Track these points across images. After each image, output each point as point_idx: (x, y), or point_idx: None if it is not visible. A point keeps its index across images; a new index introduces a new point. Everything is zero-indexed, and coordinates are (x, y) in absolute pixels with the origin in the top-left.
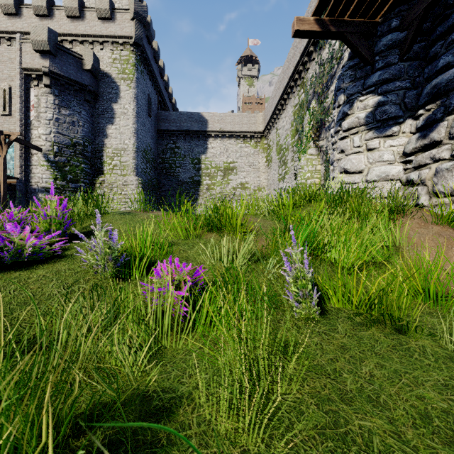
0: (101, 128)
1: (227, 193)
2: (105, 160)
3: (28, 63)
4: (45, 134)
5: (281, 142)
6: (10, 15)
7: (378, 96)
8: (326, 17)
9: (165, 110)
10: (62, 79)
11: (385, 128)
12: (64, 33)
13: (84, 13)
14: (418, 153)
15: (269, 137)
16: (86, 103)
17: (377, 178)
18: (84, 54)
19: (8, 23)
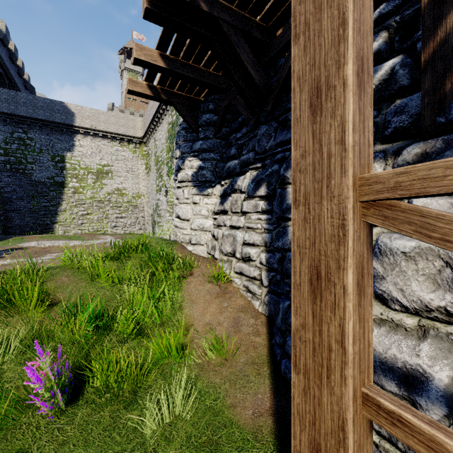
0: None
1: (100, 198)
2: None
3: None
4: None
5: (159, 154)
6: None
7: (200, 160)
8: (158, 85)
9: (11, 86)
10: None
11: (204, 188)
12: None
13: None
14: (221, 214)
15: (149, 145)
16: None
17: (197, 228)
18: None
19: None
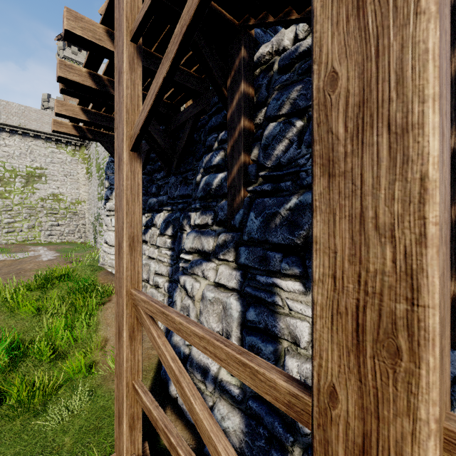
0: None
1: (31, 204)
2: None
3: None
4: None
5: (100, 161)
6: None
7: None
8: (84, 125)
9: None
10: None
11: None
12: None
13: None
14: (144, 243)
15: (90, 149)
16: None
17: None
18: None
19: None
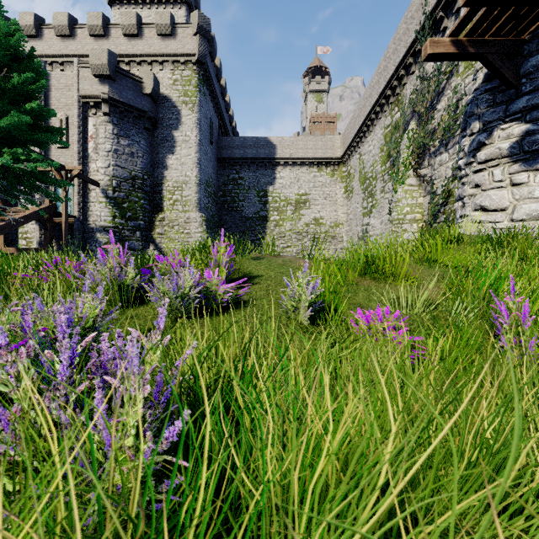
0: (161, 158)
1: (298, 230)
2: (165, 195)
3: (86, 90)
4: (103, 167)
5: (367, 169)
6: (63, 37)
7: (526, 123)
8: (464, 37)
9: (225, 135)
10: (121, 105)
11: (536, 160)
12: (120, 54)
13: (142, 30)
14: None
15: (350, 163)
16: (146, 132)
17: (525, 217)
18: (143, 77)
19: (62, 45)
